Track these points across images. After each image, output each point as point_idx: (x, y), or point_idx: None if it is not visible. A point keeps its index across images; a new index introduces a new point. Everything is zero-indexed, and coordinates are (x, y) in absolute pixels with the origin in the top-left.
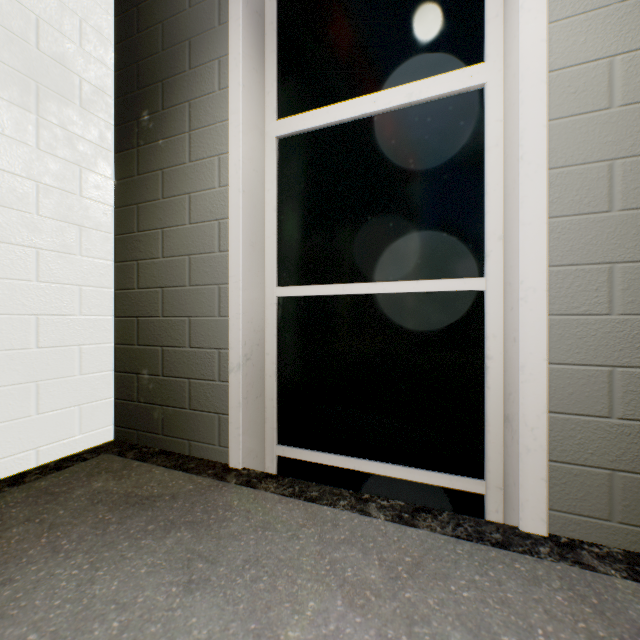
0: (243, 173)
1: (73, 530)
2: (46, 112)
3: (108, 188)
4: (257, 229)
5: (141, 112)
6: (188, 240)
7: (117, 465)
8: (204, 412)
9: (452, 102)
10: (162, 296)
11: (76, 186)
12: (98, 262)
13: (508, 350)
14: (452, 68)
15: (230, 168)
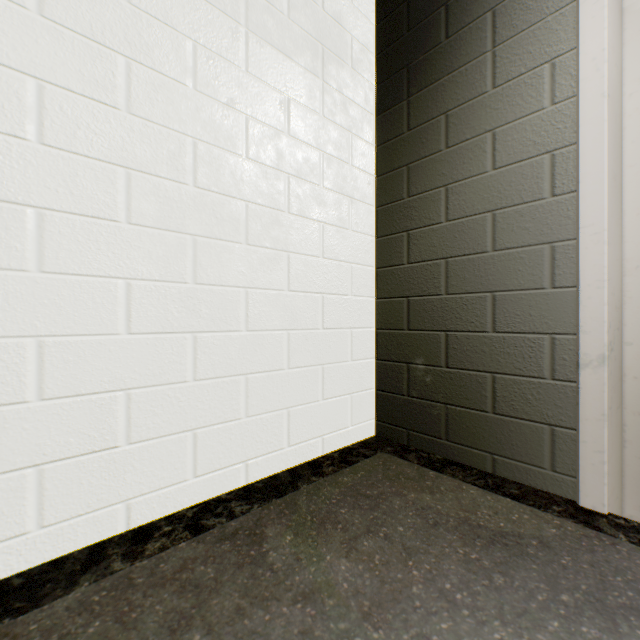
0: (607, 68)
1: (442, 566)
2: (328, 76)
3: (370, 156)
4: (616, 154)
5: (412, 55)
6: (490, 191)
7: (409, 471)
8: (520, 420)
9: None
10: (445, 269)
11: (348, 155)
12: (363, 238)
13: None
14: None
15: (581, 68)
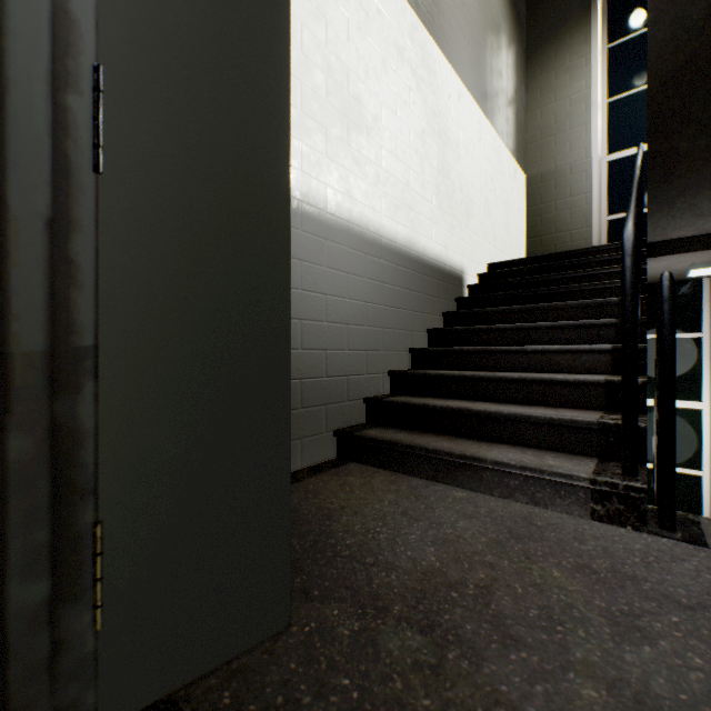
0: None
1: None
2: None
3: None
4: None
5: None
6: None
7: None
8: None
9: (688, 410)
10: None
11: None
12: None
13: (710, 497)
14: (688, 398)
15: None
